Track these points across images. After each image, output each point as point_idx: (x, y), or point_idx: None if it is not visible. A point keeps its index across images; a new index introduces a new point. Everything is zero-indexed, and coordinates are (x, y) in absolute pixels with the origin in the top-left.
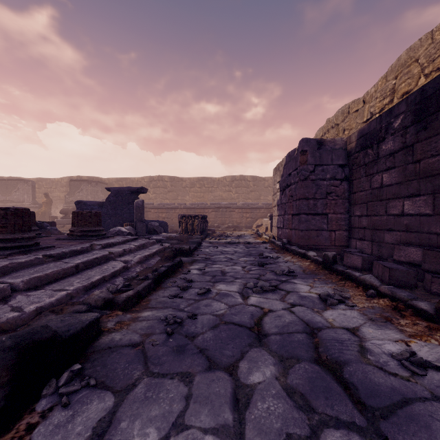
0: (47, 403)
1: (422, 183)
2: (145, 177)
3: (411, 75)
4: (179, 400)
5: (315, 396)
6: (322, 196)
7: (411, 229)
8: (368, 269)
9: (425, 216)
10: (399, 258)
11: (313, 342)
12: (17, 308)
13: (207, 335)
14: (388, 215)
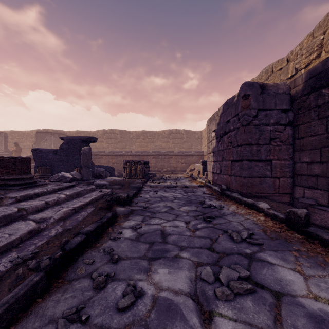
0: None
1: None
2: (99, 130)
3: None
4: None
5: None
6: (266, 142)
7: None
8: None
9: None
10: None
11: None
12: None
13: None
14: None
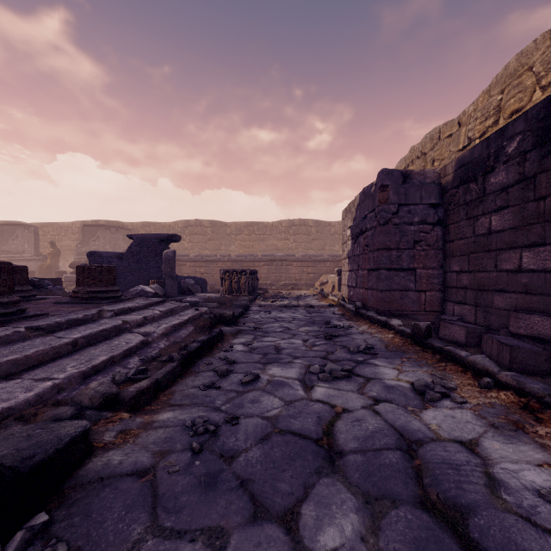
0: None
1: (548, 228)
2: (179, 221)
3: (523, 87)
4: None
5: None
6: (409, 246)
7: (532, 291)
8: (474, 344)
9: None
10: (517, 329)
11: (412, 466)
12: None
13: (253, 453)
14: (498, 271)
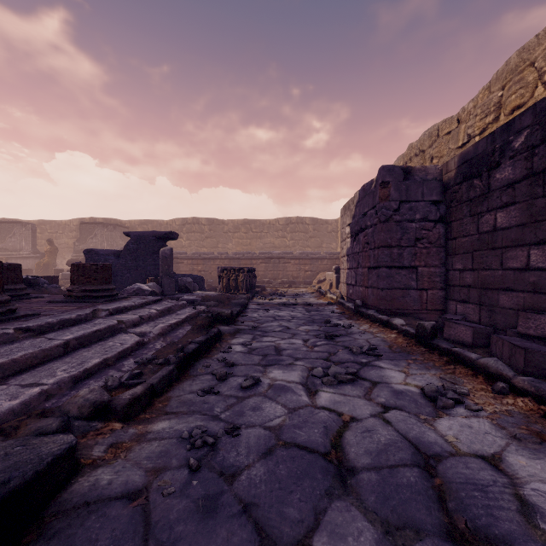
0: None
1: None
2: (176, 219)
3: (524, 83)
4: None
5: None
6: (410, 244)
7: (541, 290)
8: (481, 345)
9: None
10: (526, 330)
11: (433, 486)
12: None
13: (256, 470)
14: (504, 269)
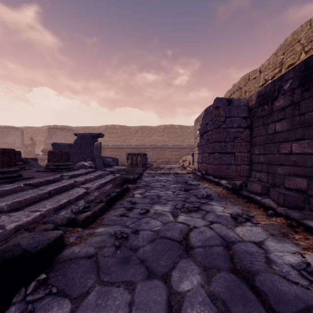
0: (16, 309)
1: (306, 130)
2: (102, 125)
3: (295, 52)
4: (123, 307)
5: (234, 303)
6: (231, 140)
7: (297, 164)
8: (265, 193)
9: (308, 154)
10: (289, 185)
11: (228, 254)
12: (0, 226)
13: (147, 247)
14: (279, 154)
